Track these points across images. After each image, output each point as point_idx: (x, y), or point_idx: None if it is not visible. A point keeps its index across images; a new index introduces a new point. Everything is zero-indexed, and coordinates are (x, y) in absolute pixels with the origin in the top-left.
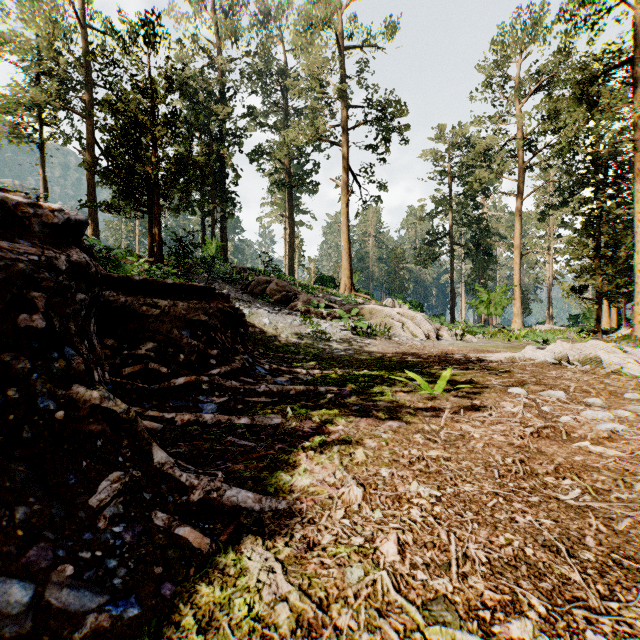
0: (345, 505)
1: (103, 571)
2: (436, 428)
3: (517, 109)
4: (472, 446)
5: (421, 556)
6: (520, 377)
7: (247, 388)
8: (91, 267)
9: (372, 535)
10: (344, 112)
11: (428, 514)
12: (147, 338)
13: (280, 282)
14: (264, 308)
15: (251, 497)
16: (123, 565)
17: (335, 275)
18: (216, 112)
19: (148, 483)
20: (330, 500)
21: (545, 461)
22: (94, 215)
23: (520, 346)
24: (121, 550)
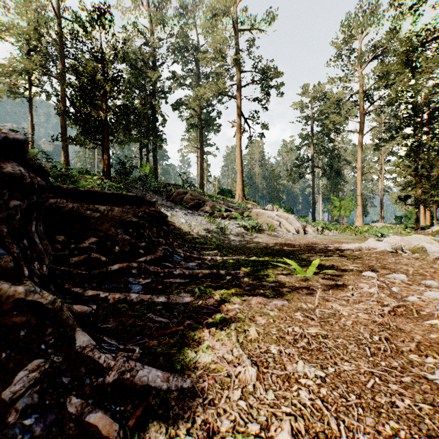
0: (241, 384)
1: None
2: (312, 306)
3: (359, 72)
4: (343, 323)
5: None
6: (369, 262)
7: (166, 272)
8: (26, 178)
9: (267, 421)
10: (238, 75)
11: (316, 396)
12: (90, 234)
13: (193, 193)
14: (182, 211)
15: (160, 376)
16: None
17: (232, 188)
18: (149, 76)
19: (68, 367)
20: (228, 378)
21: (406, 339)
22: (65, 147)
23: (363, 238)
24: None
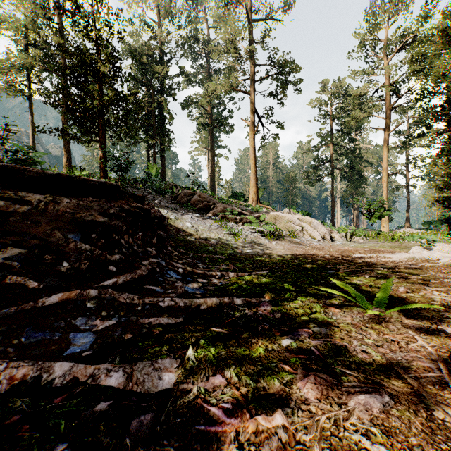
0: None
1: None
2: None
3: (385, 63)
4: None
5: None
6: (450, 283)
7: (147, 303)
8: None
9: None
10: (252, 68)
11: None
12: (9, 243)
13: (202, 194)
14: (188, 214)
15: None
16: None
17: (244, 192)
18: (157, 71)
19: None
20: None
21: None
22: (68, 148)
23: (402, 246)
24: None
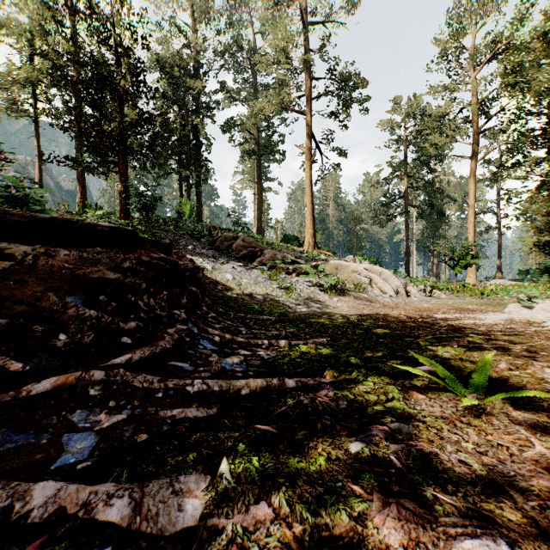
0: None
1: None
2: None
3: (472, 76)
4: None
5: None
6: None
7: (170, 388)
8: None
9: None
10: (308, 83)
11: None
12: None
13: (246, 238)
14: (229, 263)
15: None
16: None
17: (299, 235)
18: (191, 86)
19: None
20: None
21: None
22: (82, 181)
23: (494, 303)
24: None
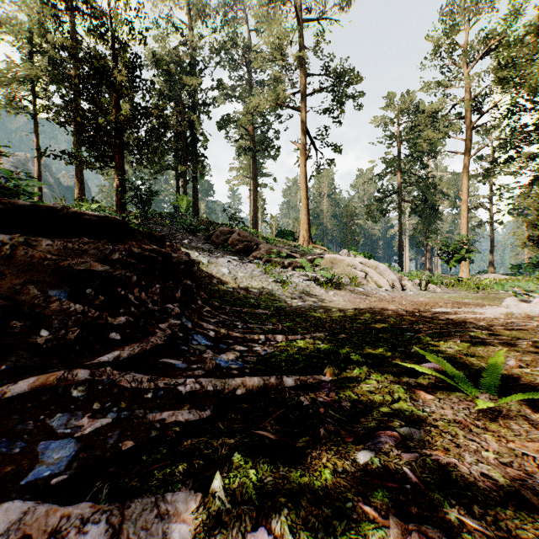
0: None
1: None
2: None
3: (465, 72)
4: None
5: None
6: None
7: (161, 388)
8: None
9: None
10: (303, 80)
11: None
12: None
13: (242, 232)
14: (225, 257)
15: None
16: None
17: (294, 230)
18: (188, 83)
19: None
20: None
21: None
22: (80, 176)
23: (490, 297)
24: None
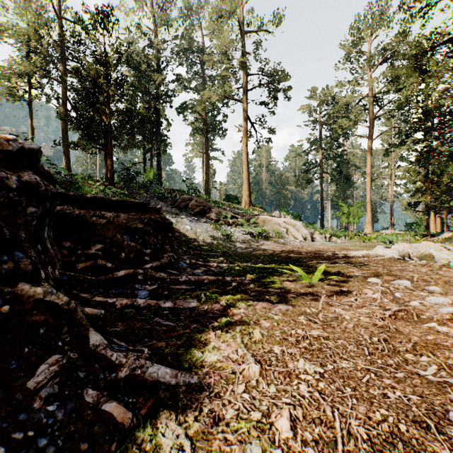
0: (245, 380)
1: (33, 450)
2: (315, 311)
3: (368, 75)
4: (344, 326)
5: (310, 431)
6: (375, 269)
7: (172, 278)
8: (41, 186)
9: (268, 410)
10: (245, 78)
11: (314, 389)
12: (96, 241)
13: (199, 199)
14: (187, 218)
15: (169, 373)
16: (52, 443)
17: (238, 194)
18: (153, 78)
19: (83, 363)
20: (233, 375)
21: (404, 340)
22: (67, 152)
23: (372, 245)
24: (52, 428)
